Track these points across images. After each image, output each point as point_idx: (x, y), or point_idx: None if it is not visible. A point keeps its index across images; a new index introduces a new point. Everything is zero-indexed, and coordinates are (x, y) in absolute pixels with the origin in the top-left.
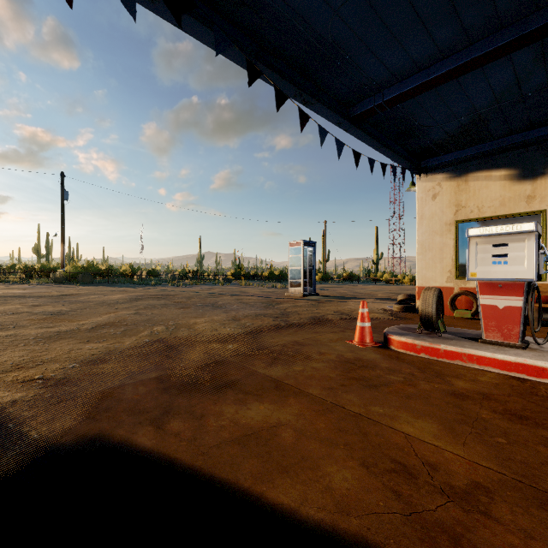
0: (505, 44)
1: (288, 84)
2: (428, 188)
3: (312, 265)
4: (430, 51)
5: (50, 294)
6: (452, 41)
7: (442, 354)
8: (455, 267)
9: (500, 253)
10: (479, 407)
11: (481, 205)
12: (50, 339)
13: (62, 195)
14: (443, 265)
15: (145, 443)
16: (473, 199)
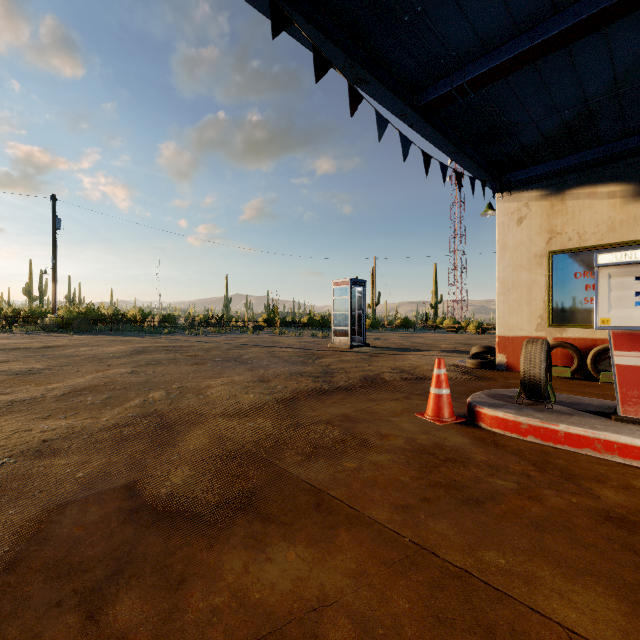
0: None
1: (334, 48)
2: (512, 210)
3: (362, 309)
4: (538, 1)
5: (28, 346)
6: None
7: (561, 439)
8: (547, 311)
9: None
10: None
11: (583, 231)
12: None
13: (53, 223)
14: (531, 308)
15: None
16: (572, 224)
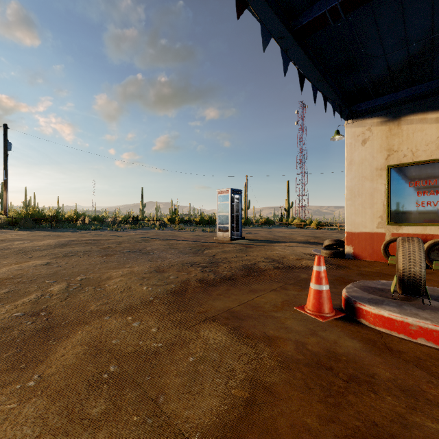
0: None
1: None
2: (357, 134)
3: (239, 212)
4: None
5: None
6: None
7: None
8: (386, 213)
9: None
10: None
11: (415, 149)
12: None
13: (5, 146)
14: (373, 210)
15: None
16: (407, 143)
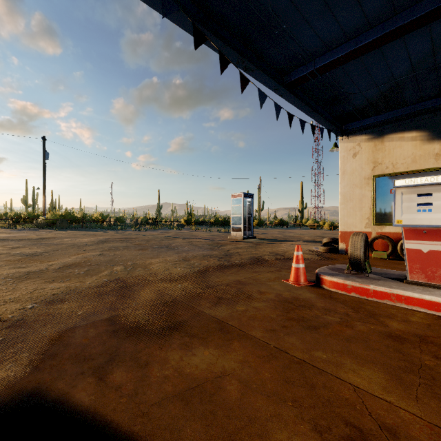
0: (428, 12)
1: (231, 51)
2: (349, 148)
3: (251, 213)
4: (358, 21)
5: (30, 238)
6: (379, 11)
7: (371, 294)
8: (372, 215)
9: (424, 201)
10: (420, 351)
11: (395, 162)
12: (19, 279)
13: (43, 155)
14: (362, 213)
15: (83, 400)
16: (389, 157)
